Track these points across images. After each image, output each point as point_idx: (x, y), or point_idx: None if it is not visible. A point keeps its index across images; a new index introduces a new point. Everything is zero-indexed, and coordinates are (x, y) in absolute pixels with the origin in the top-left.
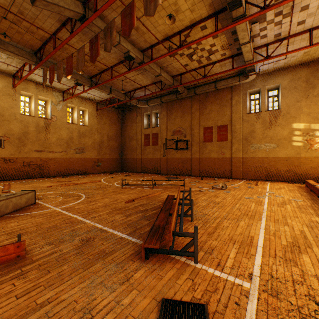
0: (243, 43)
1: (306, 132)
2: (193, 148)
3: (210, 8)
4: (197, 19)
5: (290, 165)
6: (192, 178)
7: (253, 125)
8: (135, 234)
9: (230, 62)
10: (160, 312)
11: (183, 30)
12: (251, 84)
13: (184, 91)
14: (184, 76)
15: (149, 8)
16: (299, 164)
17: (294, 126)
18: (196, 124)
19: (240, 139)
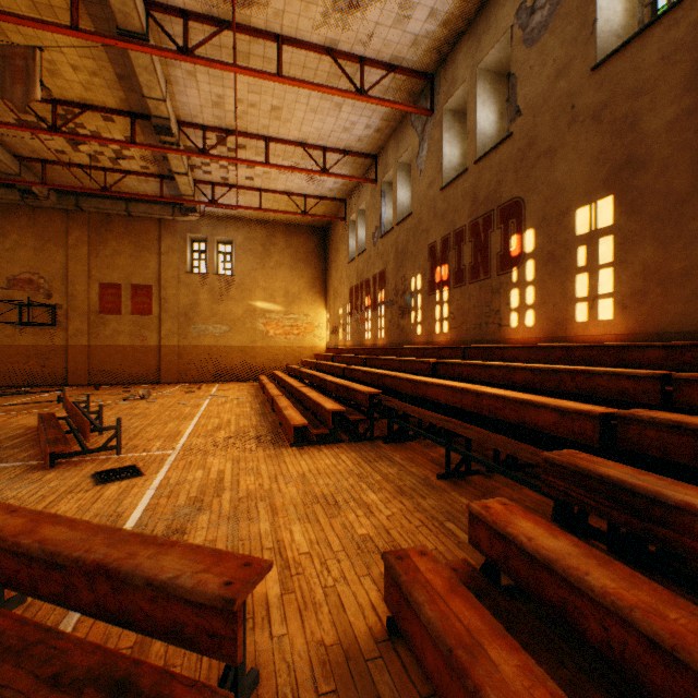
0: (178, 172)
1: (263, 313)
2: (73, 325)
3: (124, 104)
4: (97, 102)
5: (246, 357)
6: (73, 389)
7: (197, 294)
8: (8, 461)
9: (158, 182)
10: (95, 477)
11: (64, 102)
12: (194, 225)
13: (50, 195)
14: (52, 167)
15: (11, 89)
16: (256, 355)
17: (250, 303)
18: (81, 274)
19: (177, 314)
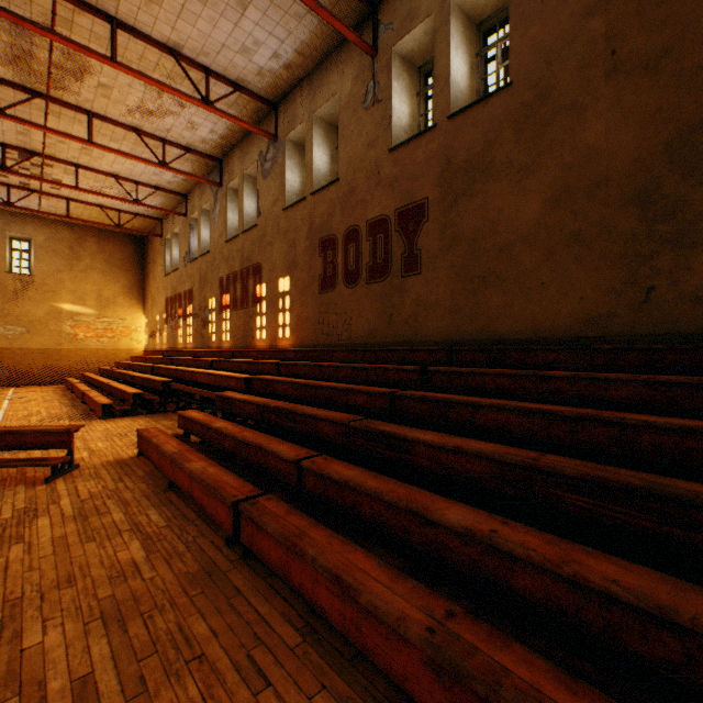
0: None
1: (71, 315)
2: None
3: None
4: None
5: (50, 360)
6: None
7: None
8: None
9: None
10: None
11: None
12: None
13: None
14: None
15: None
16: (62, 358)
17: (55, 305)
18: None
19: None
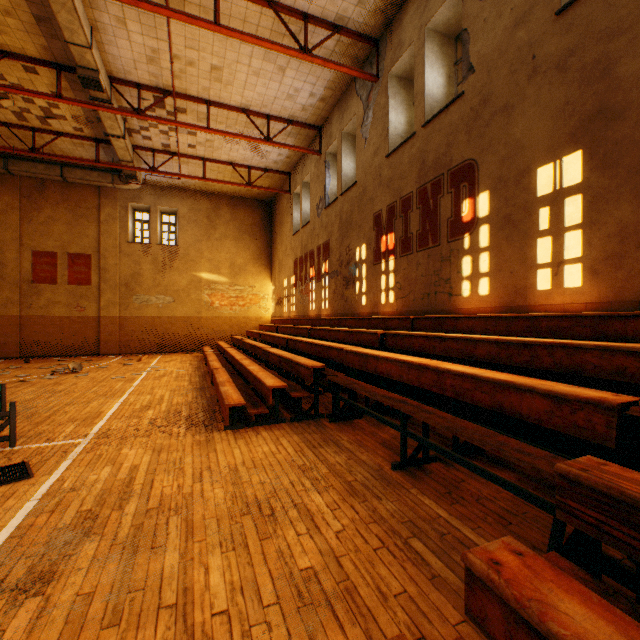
0: (114, 134)
1: (208, 284)
2: (2, 295)
3: (47, 53)
4: (15, 49)
5: (191, 328)
6: (0, 362)
7: (140, 264)
8: None
9: (95, 146)
10: None
11: None
12: (136, 194)
13: None
14: None
15: None
16: (201, 326)
17: (195, 274)
18: (11, 241)
19: (118, 284)
